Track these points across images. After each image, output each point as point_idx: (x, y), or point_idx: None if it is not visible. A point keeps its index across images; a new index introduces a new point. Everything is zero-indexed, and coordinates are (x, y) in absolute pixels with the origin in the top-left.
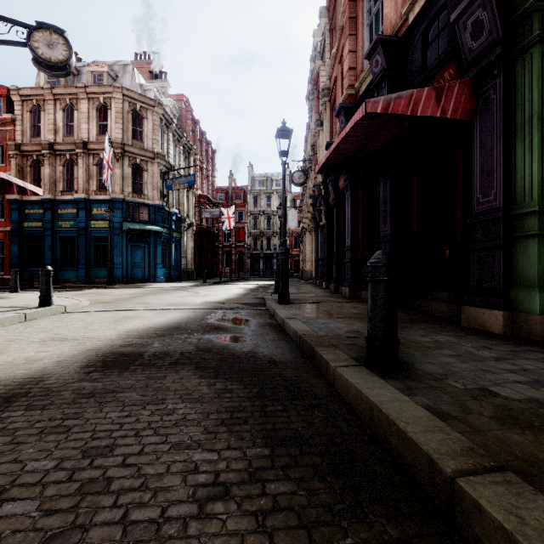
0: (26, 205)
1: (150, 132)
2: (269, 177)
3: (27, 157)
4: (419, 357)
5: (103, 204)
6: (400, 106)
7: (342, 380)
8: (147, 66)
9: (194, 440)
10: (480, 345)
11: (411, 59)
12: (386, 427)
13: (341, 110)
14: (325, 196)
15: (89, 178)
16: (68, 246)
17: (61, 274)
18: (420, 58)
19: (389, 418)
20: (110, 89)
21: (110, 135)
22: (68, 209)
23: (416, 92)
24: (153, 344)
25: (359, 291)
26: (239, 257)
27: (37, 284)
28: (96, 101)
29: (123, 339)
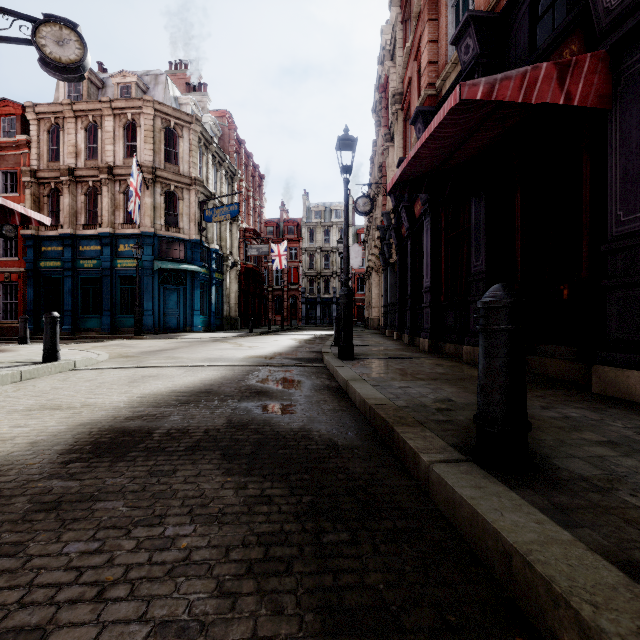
0: (43, 241)
1: (187, 153)
2: (328, 207)
3: (44, 185)
4: (553, 445)
5: (131, 239)
6: (508, 90)
7: (442, 487)
8: (183, 77)
9: (194, 614)
10: (636, 425)
11: (514, 41)
12: (545, 601)
13: (418, 115)
14: (397, 227)
15: (115, 208)
16: (91, 290)
17: (83, 322)
18: (526, 37)
19: (554, 589)
20: (140, 103)
21: (139, 158)
22: (91, 246)
23: (530, 70)
24: (170, 416)
25: (441, 344)
26: (292, 303)
27: None
28: (123, 118)
29: (133, 408)
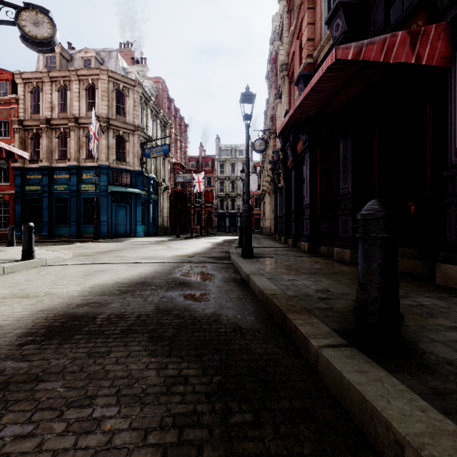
0: (28, 171)
1: (132, 108)
2: (234, 147)
3: (28, 131)
4: (416, 330)
5: (91, 170)
6: (373, 52)
7: (331, 370)
8: (130, 53)
9: None
10: None
11: (373, 20)
12: None
13: (300, 78)
14: (284, 160)
15: (80, 148)
16: (62, 206)
17: (56, 230)
18: (382, 17)
19: None
20: (97, 72)
21: (97, 111)
22: (62, 175)
23: (389, 37)
24: (112, 303)
25: (317, 246)
26: (208, 216)
27: (37, 238)
28: (85, 82)
29: (84, 297)
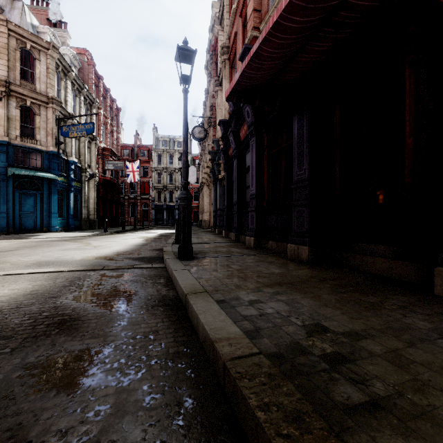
0: None
1: (44, 75)
2: (172, 138)
3: None
4: None
5: None
6: None
7: None
8: (45, 13)
9: None
10: None
11: None
12: None
13: (245, 51)
14: (225, 149)
15: None
16: None
17: None
18: None
19: None
20: None
21: None
22: None
23: None
24: None
25: (264, 241)
26: (144, 208)
27: None
28: None
29: None
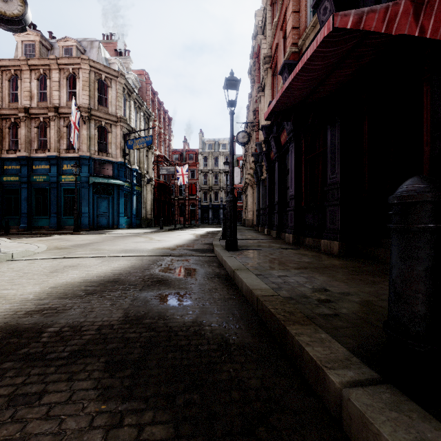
0: (5, 161)
1: (114, 99)
2: (217, 141)
3: (6, 120)
4: None
5: (72, 161)
6: (374, 21)
7: (371, 434)
8: (113, 45)
9: None
10: None
11: (362, 2)
12: None
13: (285, 67)
14: (267, 152)
15: (60, 138)
16: (42, 198)
17: (36, 221)
18: None
19: None
20: (78, 61)
21: (78, 101)
22: (41, 165)
23: (391, 5)
24: (70, 309)
25: (302, 238)
26: (191, 208)
27: (15, 230)
28: (66, 71)
29: (39, 300)
